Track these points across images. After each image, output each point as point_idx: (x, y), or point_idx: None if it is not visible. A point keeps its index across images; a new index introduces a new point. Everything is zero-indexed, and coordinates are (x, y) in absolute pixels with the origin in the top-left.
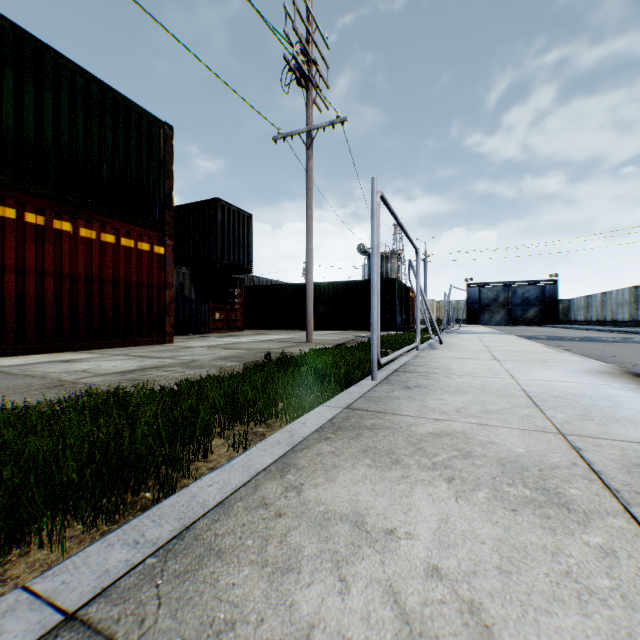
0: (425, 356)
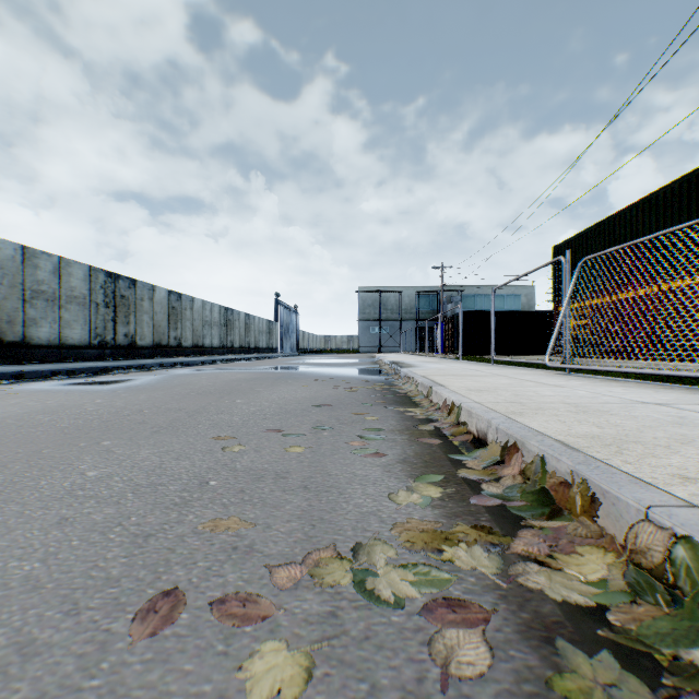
0: (524, 369)
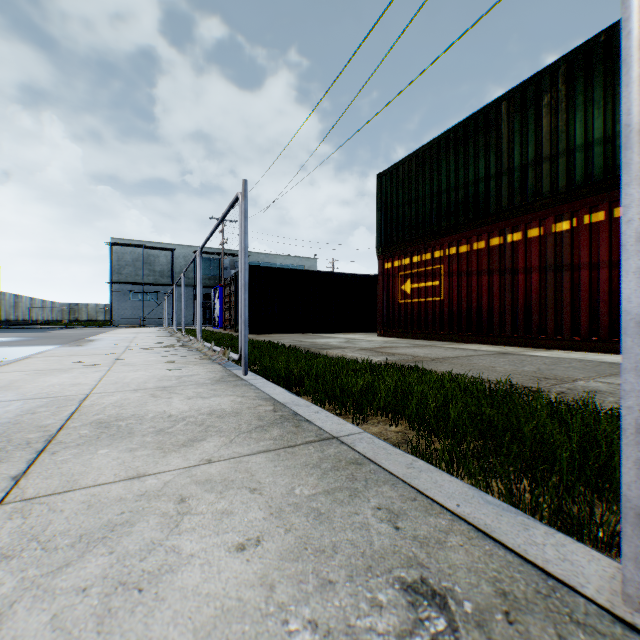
0: None
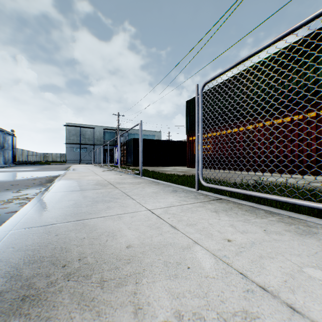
0: None
